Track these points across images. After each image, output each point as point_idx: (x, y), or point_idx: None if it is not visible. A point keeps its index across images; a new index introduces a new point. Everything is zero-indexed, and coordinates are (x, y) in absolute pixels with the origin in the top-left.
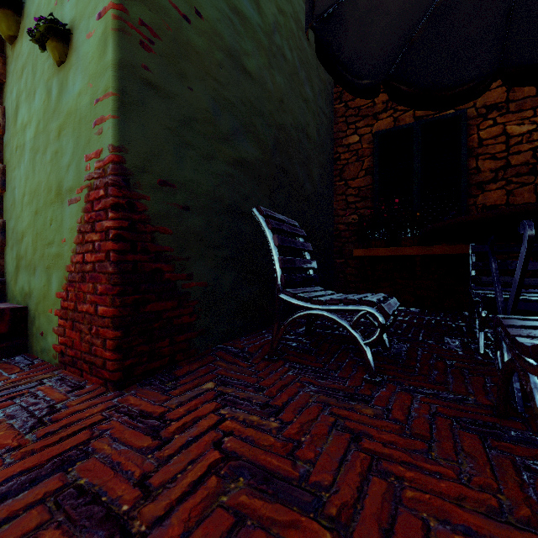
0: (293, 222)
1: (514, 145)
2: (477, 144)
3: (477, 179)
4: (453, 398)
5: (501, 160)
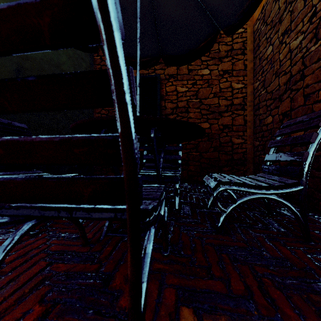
0: (20, 125)
1: (180, 97)
2: (165, 93)
3: (165, 112)
4: (74, 237)
5: (175, 104)
